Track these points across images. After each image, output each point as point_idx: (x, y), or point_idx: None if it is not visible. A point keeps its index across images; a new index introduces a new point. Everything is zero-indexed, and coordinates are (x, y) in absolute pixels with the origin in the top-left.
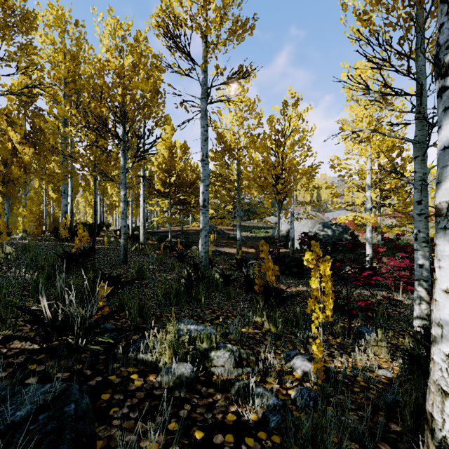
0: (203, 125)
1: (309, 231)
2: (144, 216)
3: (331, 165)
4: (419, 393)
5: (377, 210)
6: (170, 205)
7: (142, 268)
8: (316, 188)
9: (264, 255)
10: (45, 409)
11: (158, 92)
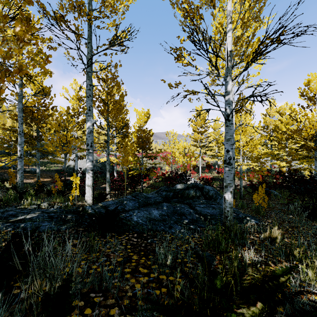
0: (20, 116)
1: None
2: None
3: (97, 131)
4: (94, 203)
5: None
6: None
7: None
8: None
9: (57, 179)
10: (8, 209)
11: None
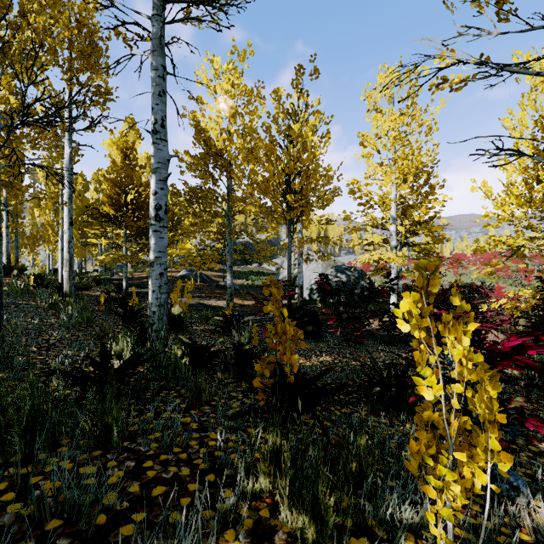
0: (156, 66)
1: (320, 277)
2: (71, 249)
3: (351, 189)
4: None
5: (398, 250)
6: (125, 237)
7: (2, 343)
8: (329, 221)
9: (274, 307)
10: None
11: (96, 47)
